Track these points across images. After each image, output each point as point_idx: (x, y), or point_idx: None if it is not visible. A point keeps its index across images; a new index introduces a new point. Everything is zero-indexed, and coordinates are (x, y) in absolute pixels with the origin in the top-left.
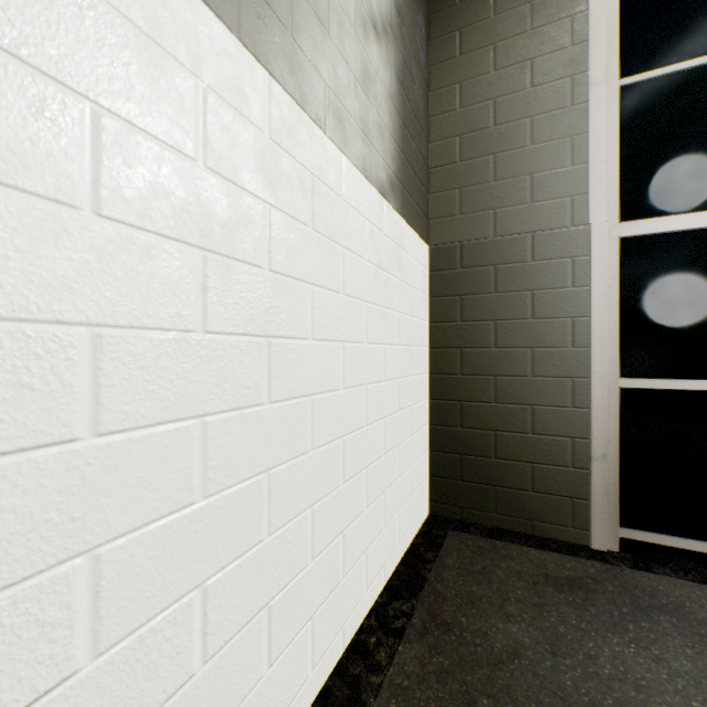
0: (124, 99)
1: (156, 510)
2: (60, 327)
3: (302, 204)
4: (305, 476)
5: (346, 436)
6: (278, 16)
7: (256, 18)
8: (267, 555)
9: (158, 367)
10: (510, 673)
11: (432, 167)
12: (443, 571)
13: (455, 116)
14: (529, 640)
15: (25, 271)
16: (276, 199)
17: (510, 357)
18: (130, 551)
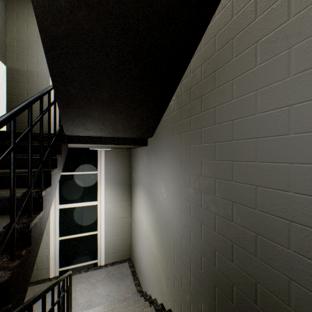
0: None
1: None
2: None
3: None
4: None
5: None
6: None
7: None
8: None
9: None
10: None
11: (8, 45)
12: None
13: (15, 35)
14: None
15: None
16: None
17: None
18: None
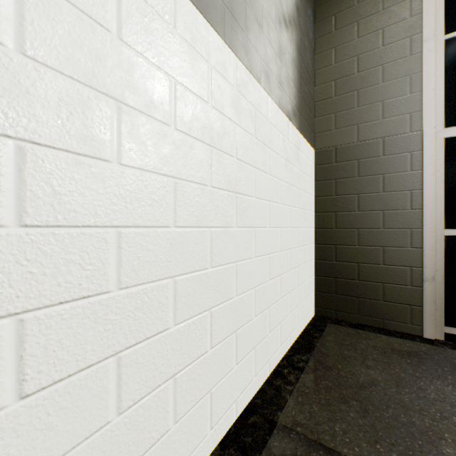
0: (183, 76)
1: (194, 267)
2: (164, 177)
3: (250, 124)
4: (251, 270)
5: (270, 254)
6: (240, 25)
7: (231, 28)
8: (235, 306)
9: (195, 200)
10: (369, 392)
11: (316, 101)
12: (325, 343)
13: (332, 68)
14: (381, 378)
15: (155, 152)
16: (239, 121)
17: (368, 217)
18: (185, 283)
